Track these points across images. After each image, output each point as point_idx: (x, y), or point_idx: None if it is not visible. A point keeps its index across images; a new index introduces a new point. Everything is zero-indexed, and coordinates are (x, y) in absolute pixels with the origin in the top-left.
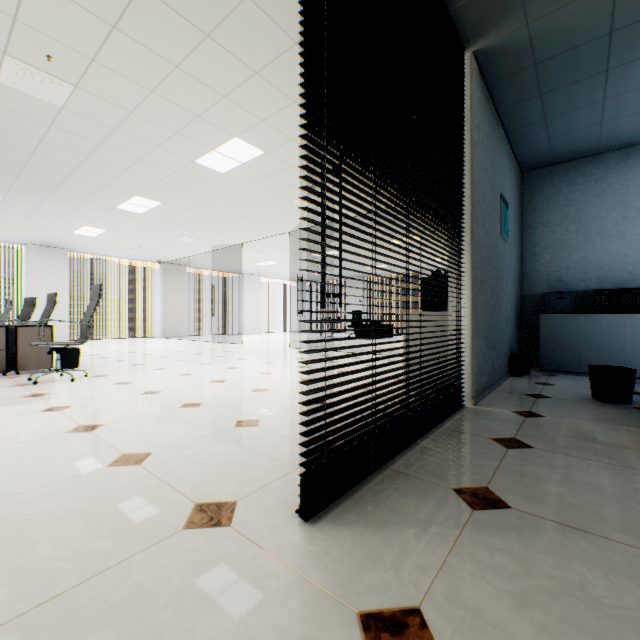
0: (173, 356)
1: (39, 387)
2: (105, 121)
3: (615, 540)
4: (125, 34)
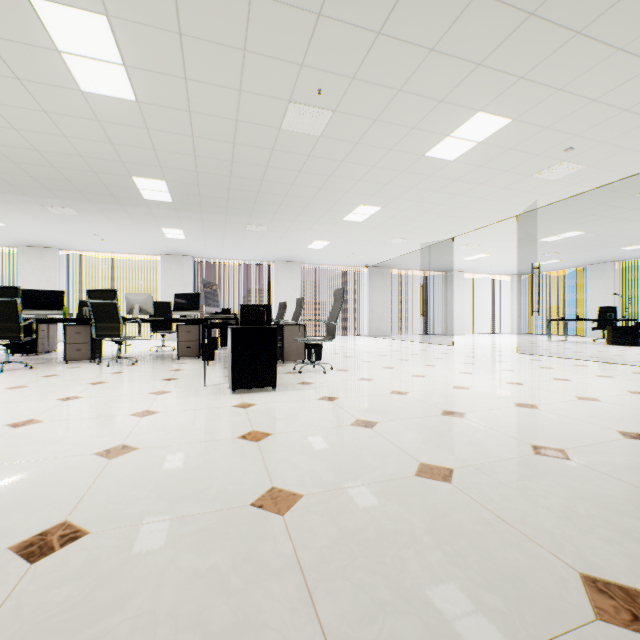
0: (391, 355)
1: (303, 376)
2: (350, 137)
3: None
4: (387, 36)
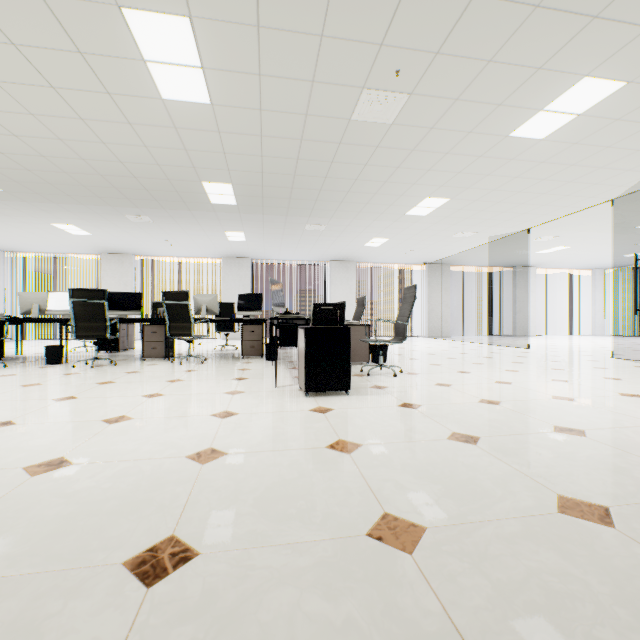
0: (461, 358)
1: (373, 379)
2: (425, 122)
3: None
4: None
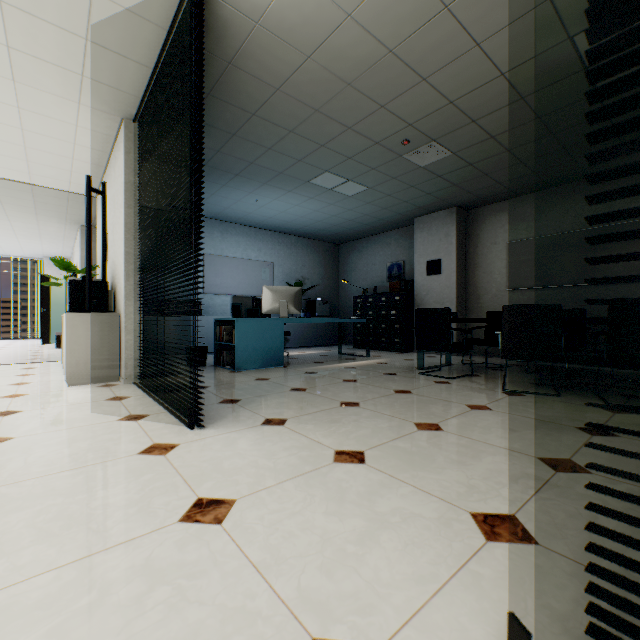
0: None
1: None
2: None
3: (270, 394)
4: None
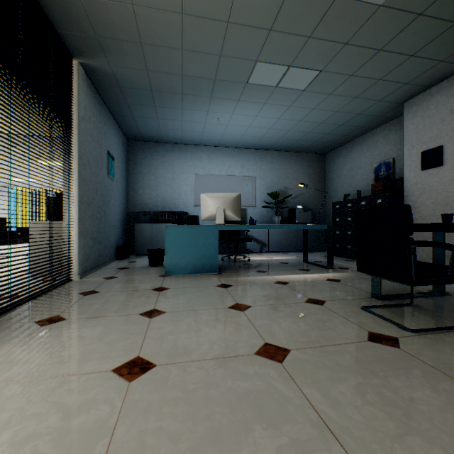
0: None
1: None
2: None
3: (108, 316)
4: None
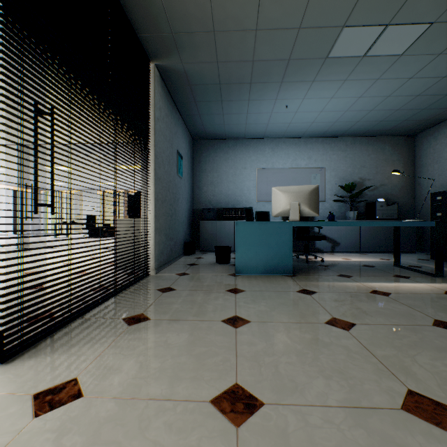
0: None
1: None
2: None
3: (190, 320)
4: None
